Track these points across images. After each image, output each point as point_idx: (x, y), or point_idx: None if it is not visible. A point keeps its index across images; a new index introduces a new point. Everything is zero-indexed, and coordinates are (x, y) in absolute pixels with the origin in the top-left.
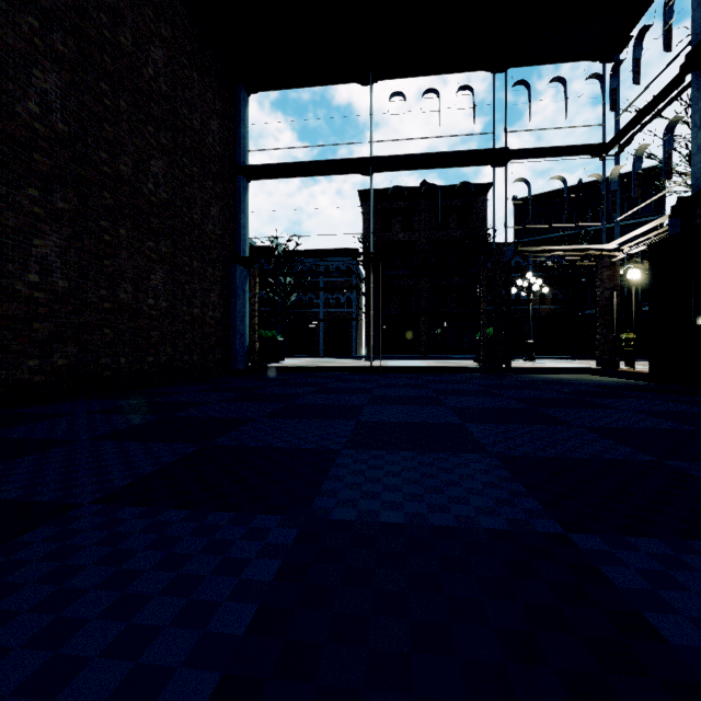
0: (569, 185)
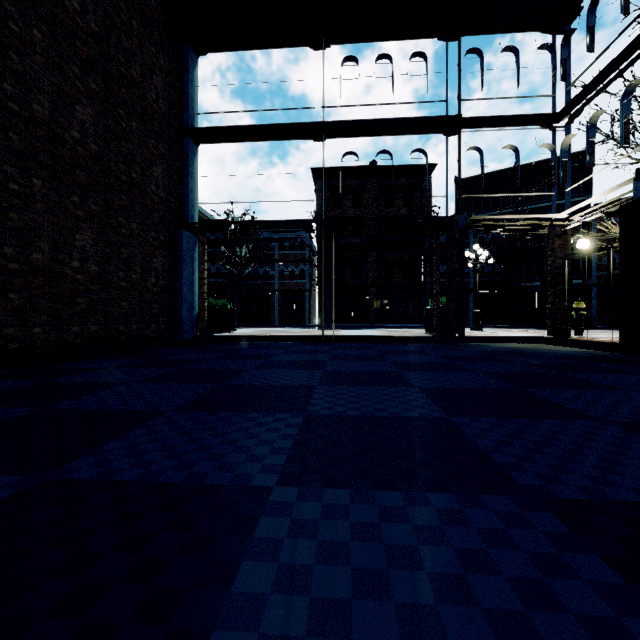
0: (505, 167)
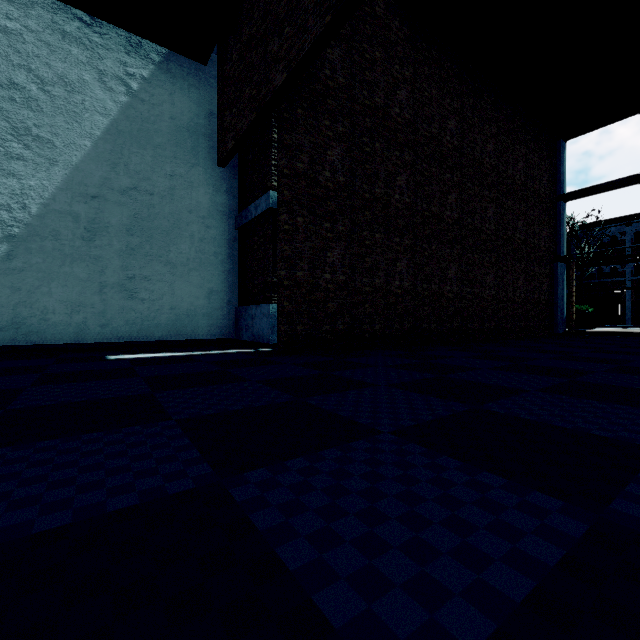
0: None
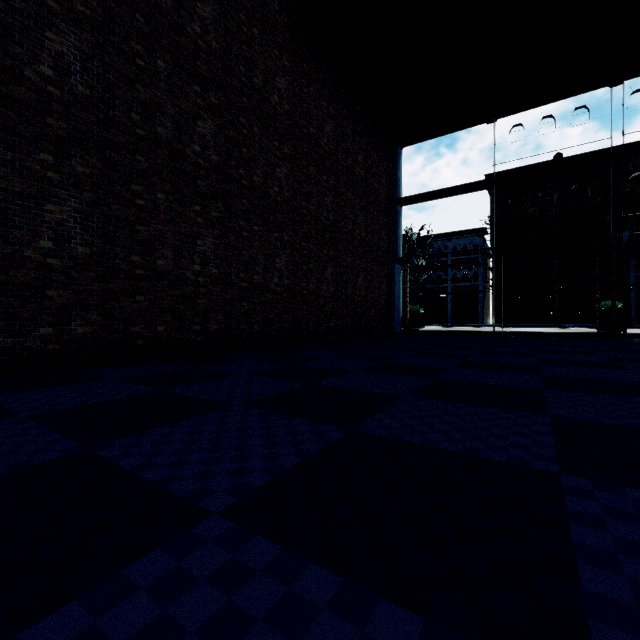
0: None
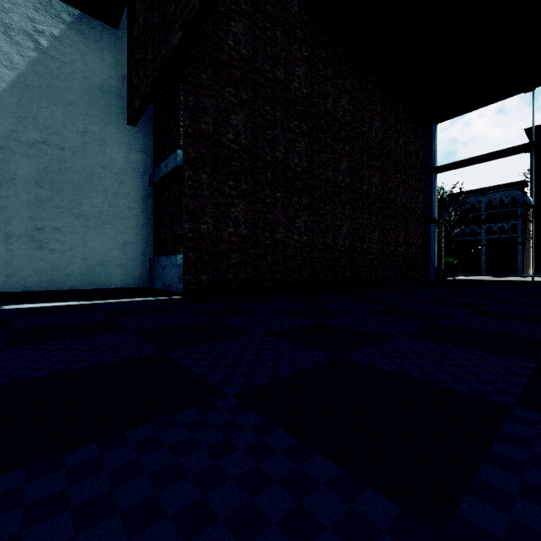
0: None
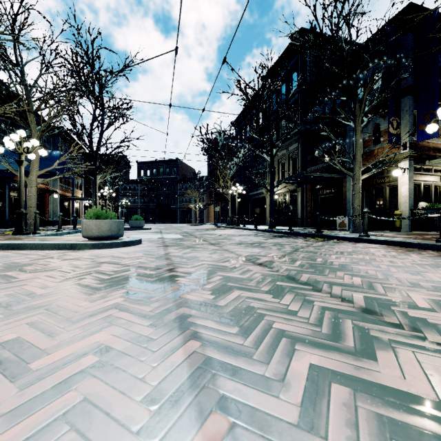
0: (153, 160)
